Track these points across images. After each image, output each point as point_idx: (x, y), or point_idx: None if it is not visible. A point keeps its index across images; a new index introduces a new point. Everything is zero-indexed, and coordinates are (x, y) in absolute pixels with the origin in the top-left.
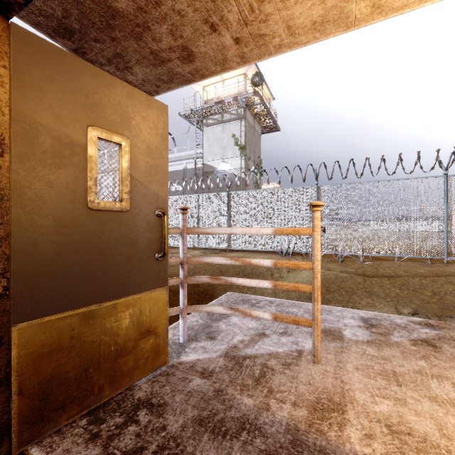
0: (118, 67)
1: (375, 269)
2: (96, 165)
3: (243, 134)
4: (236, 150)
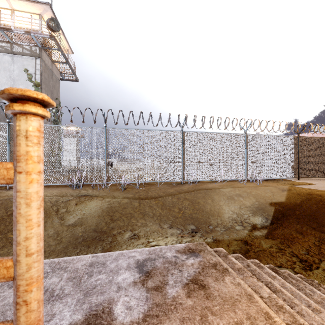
0: None
1: (146, 193)
2: None
3: (38, 72)
4: (30, 86)
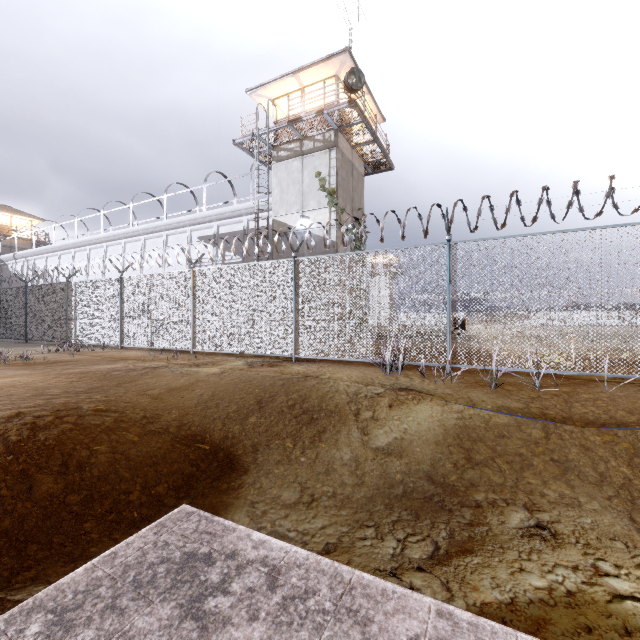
0: None
1: (565, 403)
2: None
3: (333, 172)
4: (322, 197)
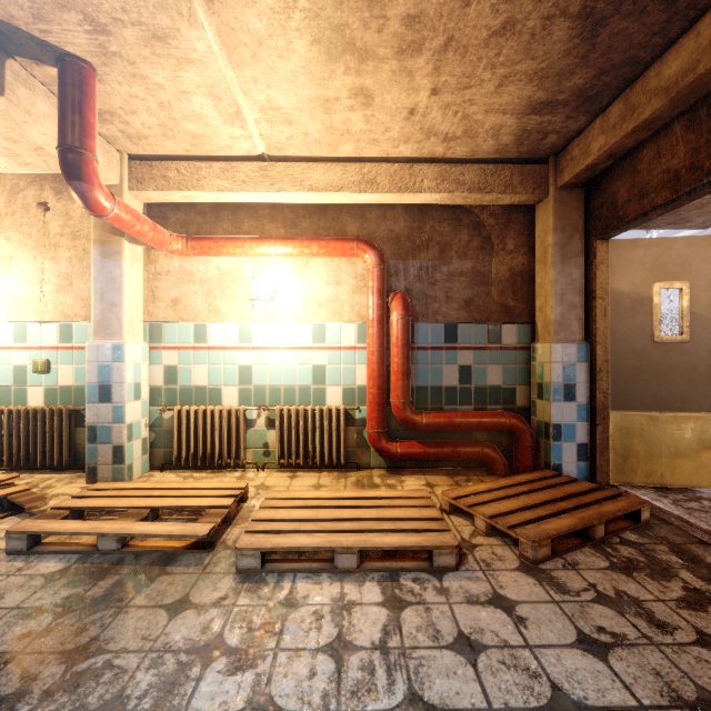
0: (676, 224)
1: None
2: (659, 310)
3: None
4: None
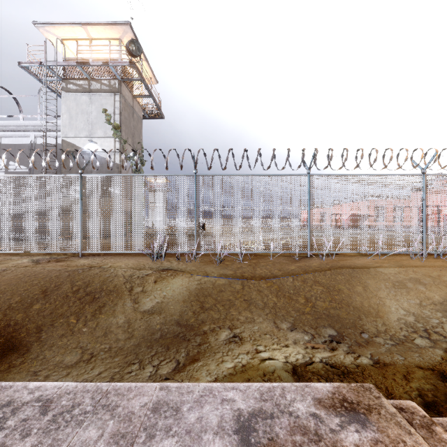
0: None
1: (253, 269)
2: None
3: (118, 111)
4: (108, 129)
